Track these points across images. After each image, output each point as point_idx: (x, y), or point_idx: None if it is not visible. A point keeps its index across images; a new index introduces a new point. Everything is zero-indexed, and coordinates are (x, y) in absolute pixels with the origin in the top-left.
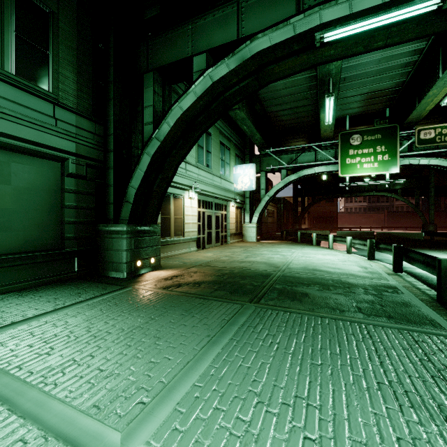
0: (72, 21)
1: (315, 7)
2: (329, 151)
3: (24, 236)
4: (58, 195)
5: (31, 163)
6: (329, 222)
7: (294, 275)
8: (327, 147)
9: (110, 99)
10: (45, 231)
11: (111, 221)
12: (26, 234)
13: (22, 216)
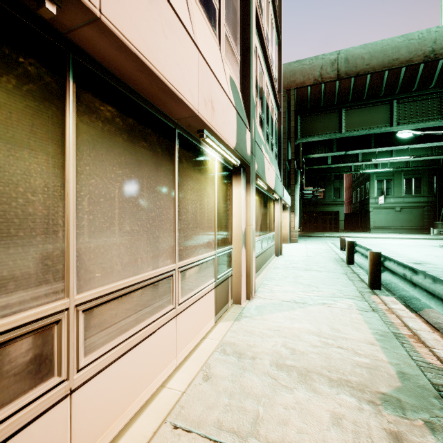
0: (426, 176)
1: None
2: None
3: (415, 224)
4: (423, 215)
5: (416, 209)
6: None
7: None
8: None
9: (437, 189)
10: (420, 223)
11: (437, 221)
12: (416, 223)
13: (415, 220)
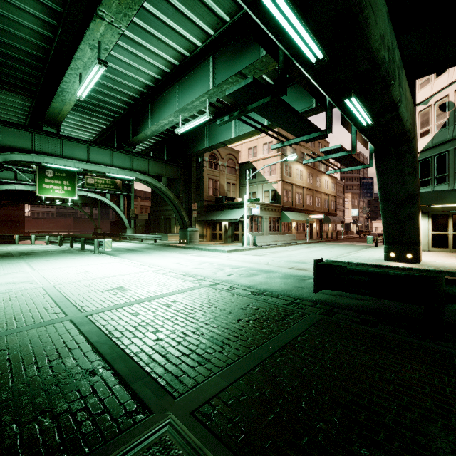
0: None
1: (42, 155)
2: (28, 175)
3: None
4: None
5: None
6: (14, 226)
7: (25, 252)
8: (27, 171)
9: None
10: None
11: None
12: None
13: None
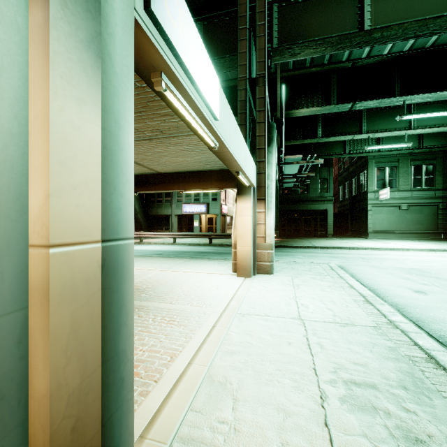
0: (441, 162)
1: None
2: None
3: (426, 227)
4: (436, 215)
5: (428, 207)
6: None
7: None
8: None
9: None
10: (432, 225)
11: None
12: (427, 226)
13: (425, 222)
